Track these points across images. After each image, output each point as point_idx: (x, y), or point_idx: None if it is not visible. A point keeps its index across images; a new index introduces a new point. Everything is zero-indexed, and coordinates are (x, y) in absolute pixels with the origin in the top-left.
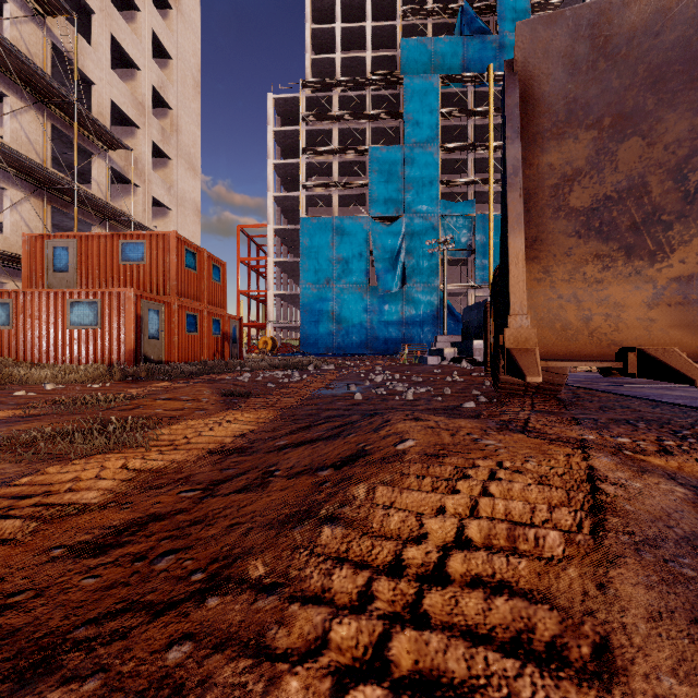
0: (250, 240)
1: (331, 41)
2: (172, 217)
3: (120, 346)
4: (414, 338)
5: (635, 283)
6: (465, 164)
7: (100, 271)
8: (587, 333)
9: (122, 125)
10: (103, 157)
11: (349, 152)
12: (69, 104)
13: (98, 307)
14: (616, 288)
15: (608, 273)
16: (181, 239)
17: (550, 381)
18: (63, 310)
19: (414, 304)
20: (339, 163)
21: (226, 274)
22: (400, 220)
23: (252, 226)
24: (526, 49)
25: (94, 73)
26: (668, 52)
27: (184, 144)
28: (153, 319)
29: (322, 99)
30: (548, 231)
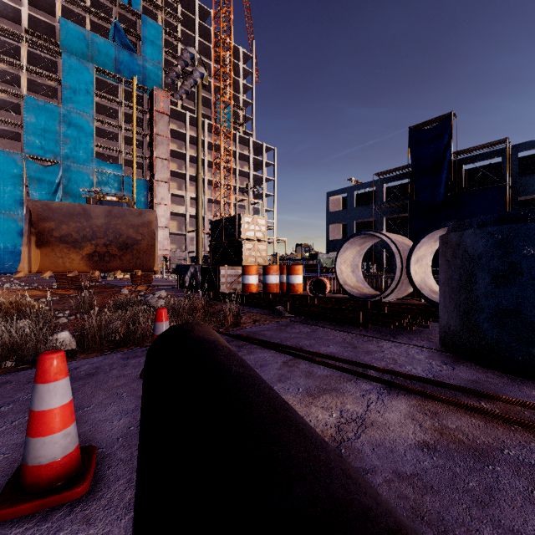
0: None
1: None
2: None
3: None
4: None
5: (78, 254)
6: (117, 136)
7: None
8: (63, 266)
9: None
10: None
11: (0, 90)
12: None
13: None
14: (73, 255)
15: (70, 251)
16: None
17: (75, 280)
18: None
19: None
20: None
21: None
22: (58, 165)
23: None
24: (31, 204)
25: None
26: (65, 212)
27: None
28: None
29: None
30: (50, 240)
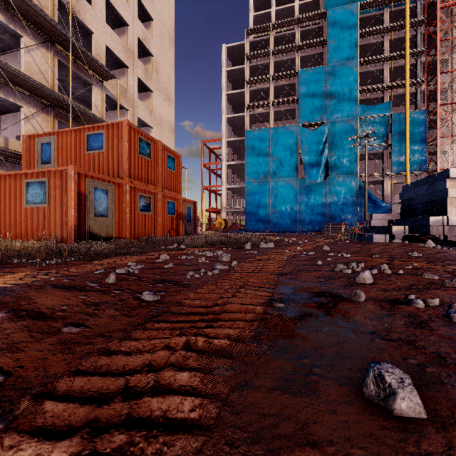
0: (210, 151)
1: (267, 1)
2: (153, 133)
3: (63, 222)
4: (336, 219)
5: None
6: (380, 74)
7: (72, 160)
8: None
9: (118, 68)
10: (99, 87)
11: (282, 77)
12: (67, 41)
13: (46, 185)
14: None
15: None
16: (134, 128)
17: None
18: (22, 190)
19: (336, 191)
20: (274, 87)
21: (180, 164)
22: (324, 125)
23: (211, 140)
24: None
25: (92, 25)
26: None
27: (162, 81)
28: (100, 197)
29: (261, 42)
30: None
